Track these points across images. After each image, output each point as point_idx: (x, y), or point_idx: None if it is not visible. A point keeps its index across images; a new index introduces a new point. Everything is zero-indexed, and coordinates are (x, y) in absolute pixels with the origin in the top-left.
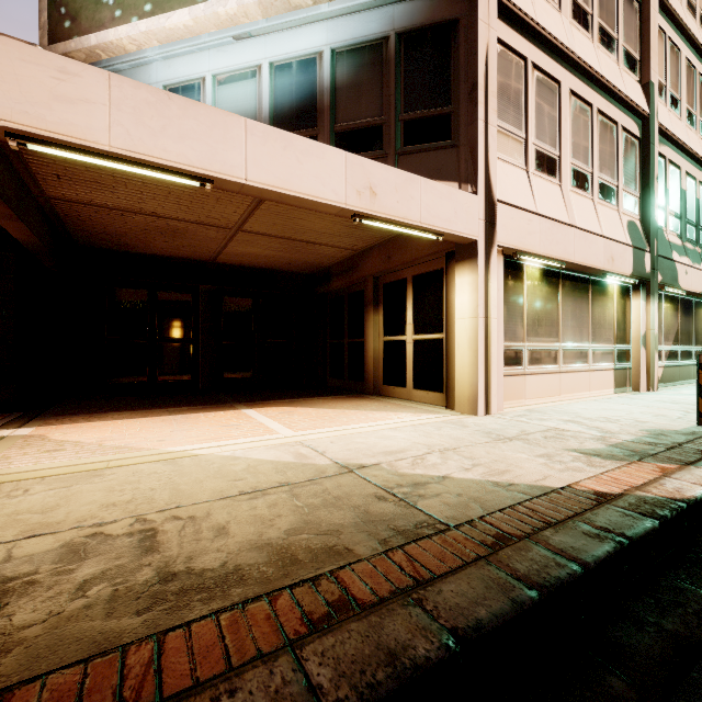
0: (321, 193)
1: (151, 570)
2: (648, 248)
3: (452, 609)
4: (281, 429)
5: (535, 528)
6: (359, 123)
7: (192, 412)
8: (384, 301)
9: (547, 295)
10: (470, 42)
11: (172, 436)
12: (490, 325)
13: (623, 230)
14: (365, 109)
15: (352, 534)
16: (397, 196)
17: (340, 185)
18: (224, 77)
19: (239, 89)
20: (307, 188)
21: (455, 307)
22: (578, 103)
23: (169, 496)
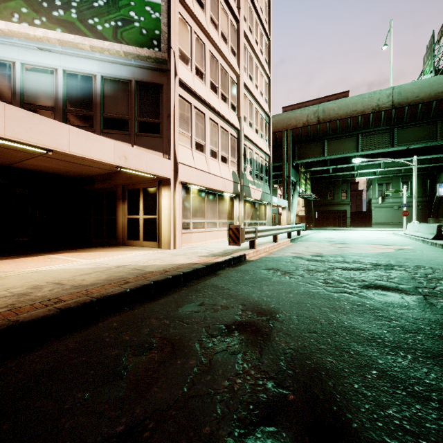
0: (103, 158)
1: (69, 286)
2: (240, 182)
3: (153, 280)
4: (80, 260)
5: (176, 269)
6: (116, 116)
7: (14, 258)
8: (128, 198)
9: (200, 200)
10: (168, 96)
11: (19, 266)
12: (176, 213)
13: (230, 175)
14: (120, 110)
15: (126, 276)
16: (136, 160)
17: (112, 155)
18: (30, 67)
19: (42, 77)
20: (97, 155)
21: (162, 205)
22: (213, 123)
23: (51, 278)
